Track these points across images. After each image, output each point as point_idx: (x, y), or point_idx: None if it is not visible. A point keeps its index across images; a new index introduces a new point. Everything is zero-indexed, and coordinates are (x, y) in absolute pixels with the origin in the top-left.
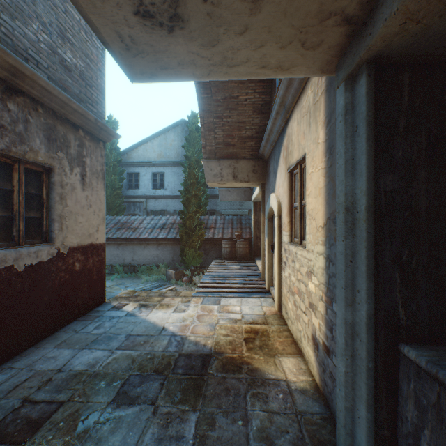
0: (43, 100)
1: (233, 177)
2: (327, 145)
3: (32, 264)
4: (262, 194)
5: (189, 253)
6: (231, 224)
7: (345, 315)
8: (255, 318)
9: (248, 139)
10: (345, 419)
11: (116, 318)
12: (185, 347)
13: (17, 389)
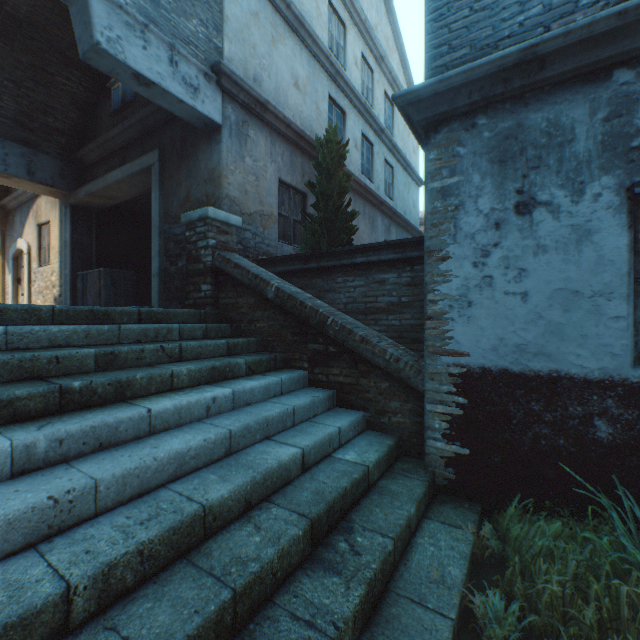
0: None
1: None
2: (61, 221)
3: None
4: (3, 239)
5: None
6: None
7: (66, 272)
8: None
9: None
10: (66, 302)
11: None
12: None
13: None
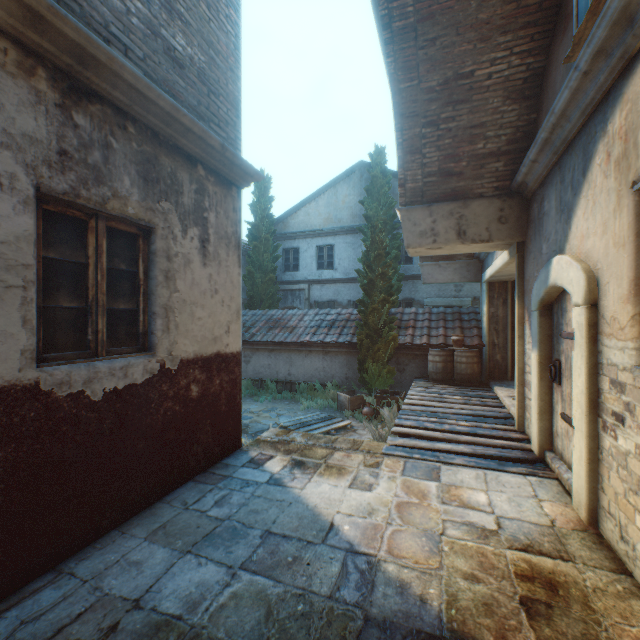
0: (134, 111)
1: (456, 234)
2: None
3: (116, 388)
4: (517, 262)
5: (373, 368)
6: (442, 322)
7: None
8: (531, 533)
9: (489, 158)
10: None
11: (252, 485)
12: (376, 595)
13: (58, 638)
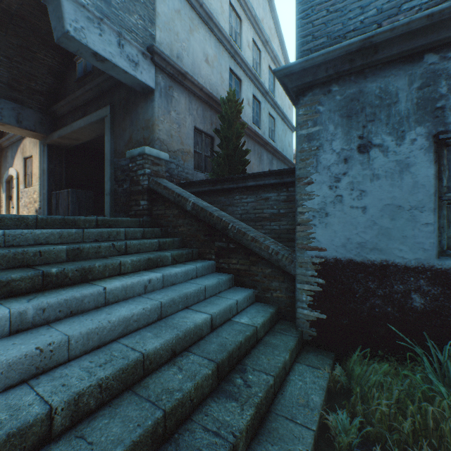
0: None
1: None
2: (41, 155)
3: None
4: None
5: None
6: None
7: (44, 192)
8: None
9: None
10: (44, 212)
11: None
12: None
13: None
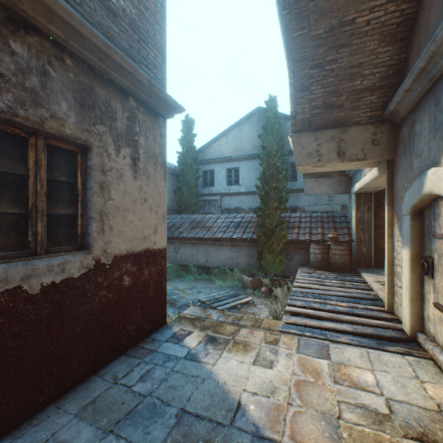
0: (71, 46)
1: (337, 154)
2: None
3: (54, 282)
4: (387, 176)
5: (268, 258)
6: (320, 223)
7: None
8: (422, 419)
9: (365, 93)
10: None
11: (172, 360)
12: None
13: None
